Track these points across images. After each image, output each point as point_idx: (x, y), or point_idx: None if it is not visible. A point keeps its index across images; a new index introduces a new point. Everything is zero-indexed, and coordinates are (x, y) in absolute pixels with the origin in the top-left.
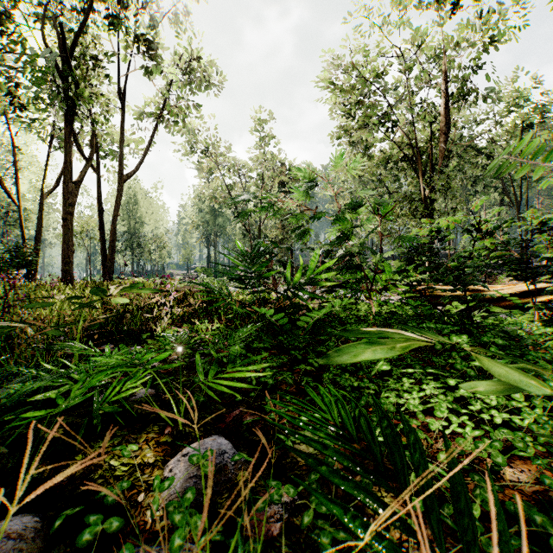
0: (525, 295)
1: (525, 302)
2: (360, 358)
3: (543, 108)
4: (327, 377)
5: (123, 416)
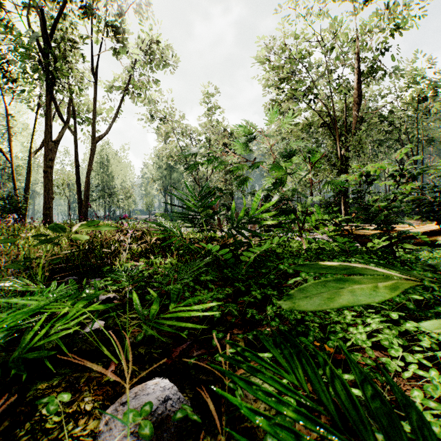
0: (432, 233)
1: (433, 240)
2: (336, 303)
3: (436, 84)
4: (271, 309)
5: (70, 350)
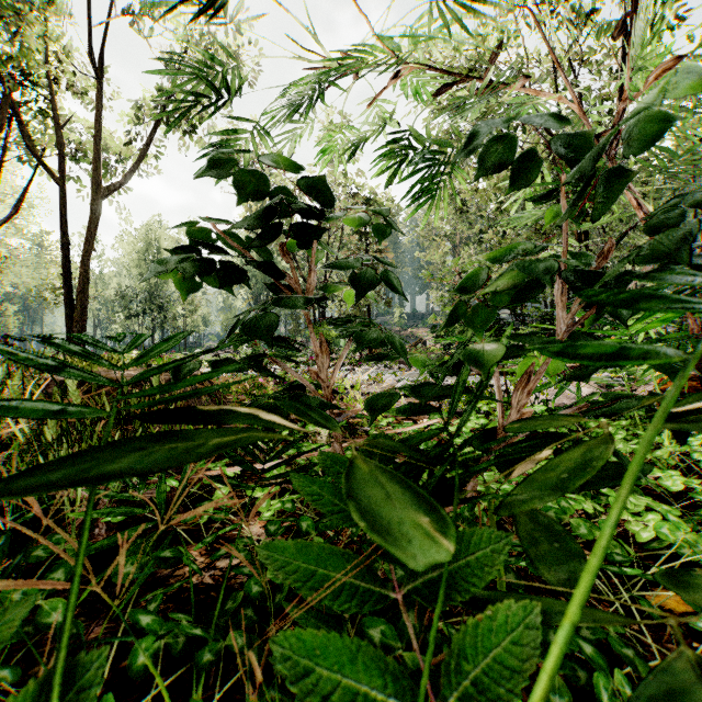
0: None
1: None
2: None
3: None
4: None
5: None
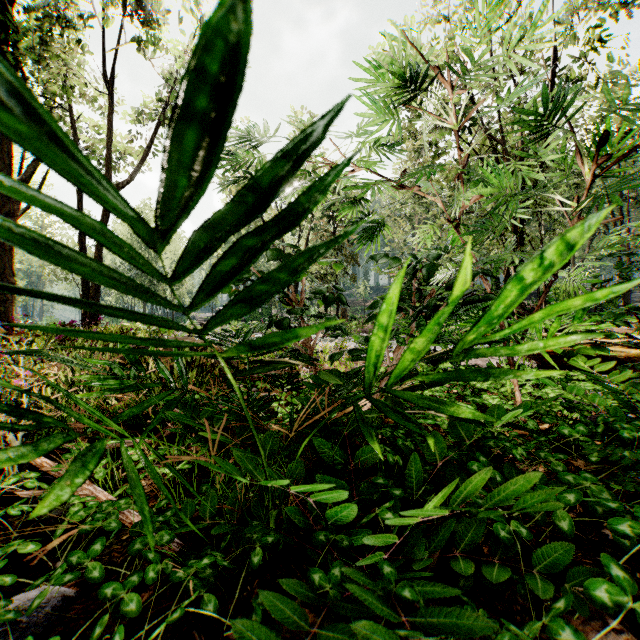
0: None
1: None
2: None
3: None
4: None
5: None
